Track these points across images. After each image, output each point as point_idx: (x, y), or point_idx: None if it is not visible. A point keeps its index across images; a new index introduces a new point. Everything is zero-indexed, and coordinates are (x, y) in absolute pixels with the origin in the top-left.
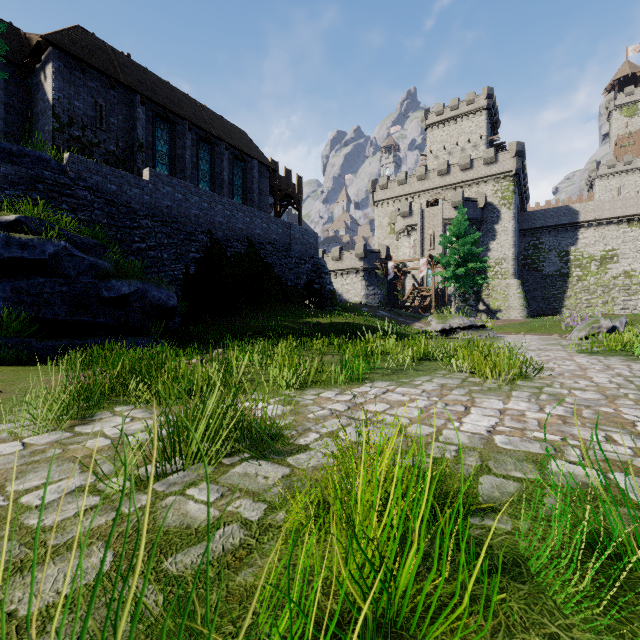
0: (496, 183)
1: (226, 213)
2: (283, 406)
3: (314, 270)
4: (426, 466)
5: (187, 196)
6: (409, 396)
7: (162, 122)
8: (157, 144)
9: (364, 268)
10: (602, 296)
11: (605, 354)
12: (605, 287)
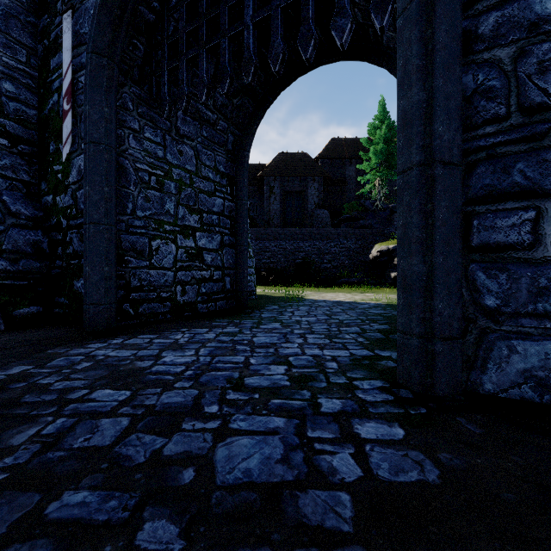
0: None
1: None
2: None
3: None
4: None
5: None
6: None
7: None
8: None
9: None
10: None
11: None
12: None
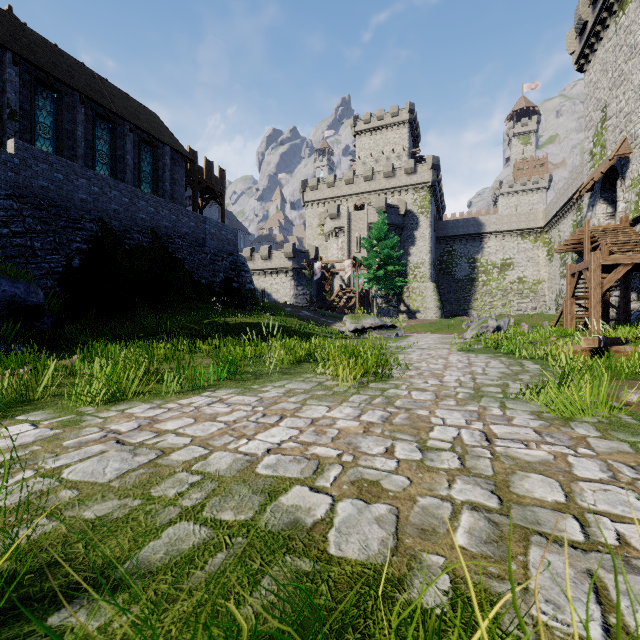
0: (415, 192)
1: (124, 200)
2: (50, 430)
3: (233, 268)
4: (118, 514)
5: (70, 177)
6: (234, 407)
7: (44, 89)
8: (37, 114)
9: (293, 268)
10: (502, 299)
11: (479, 352)
12: (504, 291)
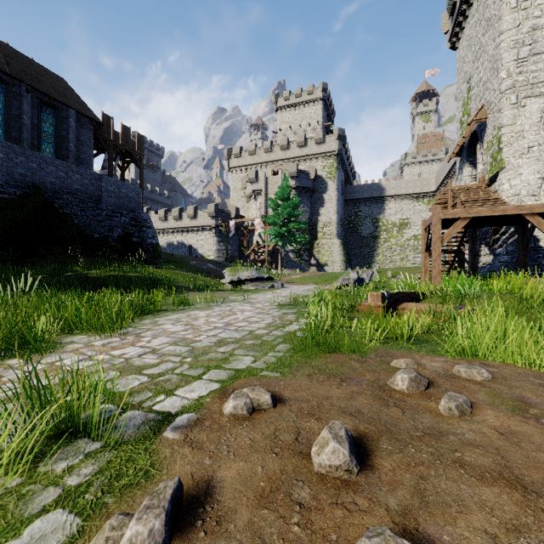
0: (324, 160)
1: None
2: None
3: (133, 223)
4: None
5: None
6: None
7: None
8: None
9: (216, 226)
10: (400, 254)
11: (293, 306)
12: (402, 247)
